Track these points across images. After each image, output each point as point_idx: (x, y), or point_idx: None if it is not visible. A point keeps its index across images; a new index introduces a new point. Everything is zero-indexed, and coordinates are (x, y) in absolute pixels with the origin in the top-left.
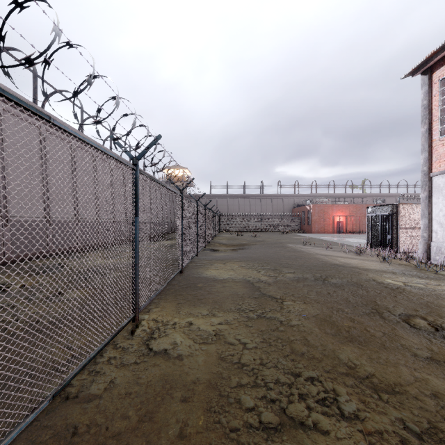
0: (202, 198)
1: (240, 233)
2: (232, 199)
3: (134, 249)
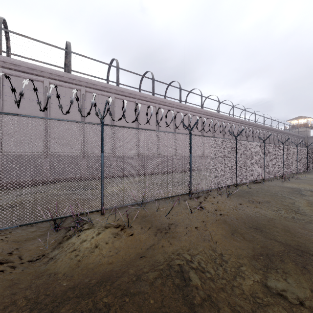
0: None
1: None
2: None
3: (296, 161)
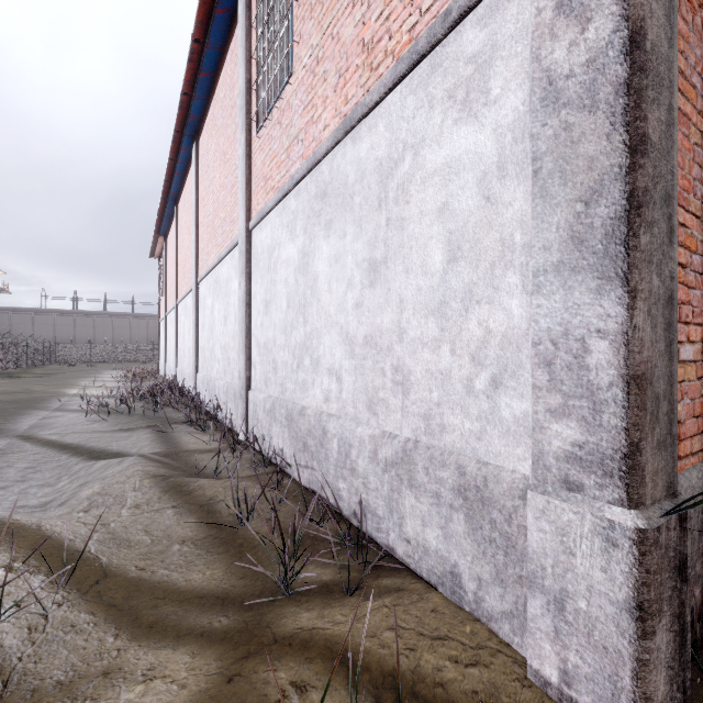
0: (26, 314)
1: (74, 364)
2: (83, 318)
3: None
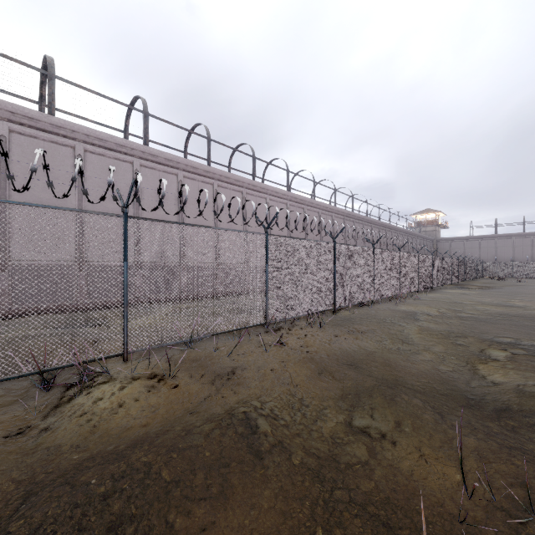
0: (459, 241)
1: (503, 279)
2: (502, 240)
3: (418, 274)
